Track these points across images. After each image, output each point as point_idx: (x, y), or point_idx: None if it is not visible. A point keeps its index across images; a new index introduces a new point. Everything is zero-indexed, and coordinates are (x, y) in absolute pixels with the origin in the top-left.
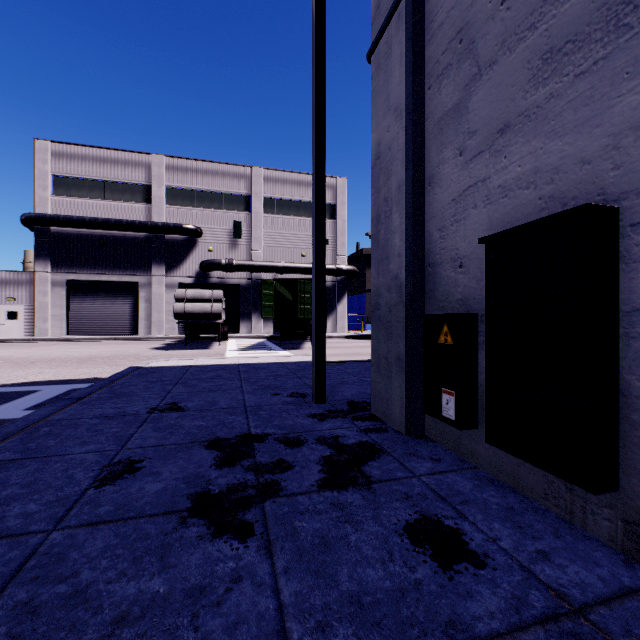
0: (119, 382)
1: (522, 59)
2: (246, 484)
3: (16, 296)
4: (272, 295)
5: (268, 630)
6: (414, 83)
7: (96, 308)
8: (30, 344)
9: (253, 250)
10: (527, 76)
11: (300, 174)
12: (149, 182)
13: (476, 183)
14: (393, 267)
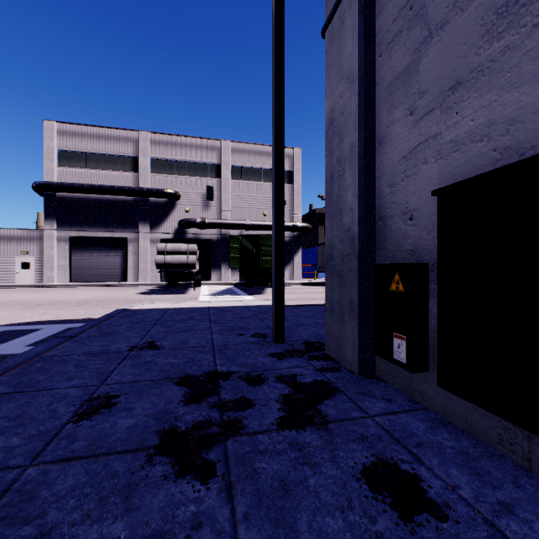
0: (107, 322)
1: (475, 16)
2: (210, 421)
3: (29, 250)
4: (238, 248)
5: None
6: (366, 51)
7: (93, 259)
8: (39, 289)
9: (222, 210)
10: (480, 32)
11: (262, 146)
12: (136, 154)
13: (427, 140)
14: (346, 221)
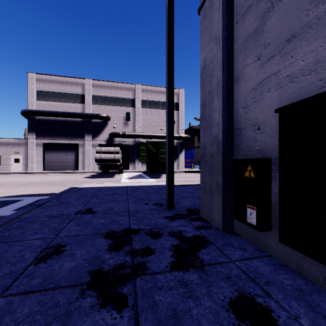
0: (63, 196)
1: None
2: (125, 264)
3: (19, 151)
4: (145, 150)
5: None
6: (227, 20)
7: (57, 157)
8: (25, 175)
9: (136, 127)
10: None
11: (160, 87)
12: (83, 93)
13: (270, 76)
14: (214, 131)
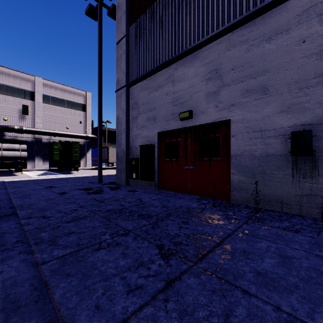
0: (8, 185)
1: (145, 116)
2: (96, 191)
3: None
4: (58, 149)
5: (112, 196)
6: (127, 107)
7: None
8: None
9: (36, 122)
10: (146, 120)
11: (66, 86)
12: None
13: (139, 134)
14: (122, 147)
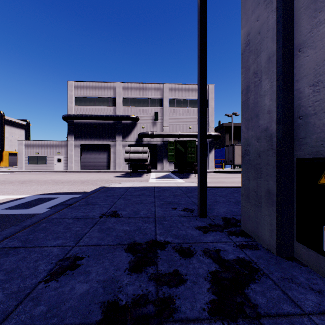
0: (92, 195)
1: None
2: (147, 297)
3: (60, 152)
4: (173, 149)
5: None
6: None
7: (92, 157)
8: (65, 173)
9: (164, 126)
10: None
11: (188, 85)
12: (115, 96)
13: None
14: (262, 122)
